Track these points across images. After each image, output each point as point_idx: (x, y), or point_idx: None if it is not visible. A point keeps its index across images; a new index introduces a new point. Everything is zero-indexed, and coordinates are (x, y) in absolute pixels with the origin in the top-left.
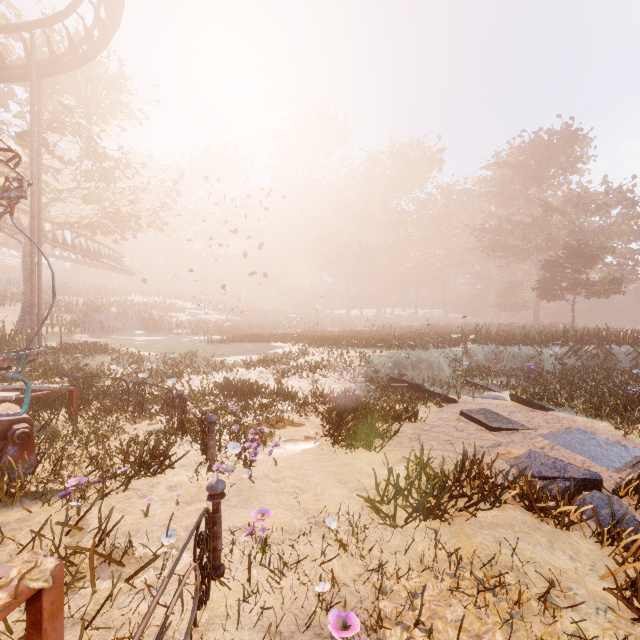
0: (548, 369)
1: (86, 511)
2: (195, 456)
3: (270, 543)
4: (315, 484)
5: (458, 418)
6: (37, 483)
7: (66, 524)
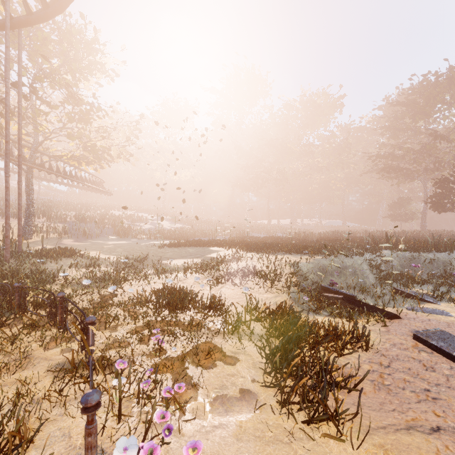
0: None
1: None
2: (80, 435)
3: None
4: None
5: (415, 344)
6: None
7: None
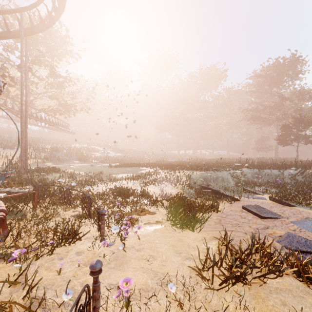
0: (287, 182)
1: (23, 271)
2: (94, 232)
3: (132, 298)
4: (161, 253)
5: (241, 210)
6: (3, 248)
7: (8, 281)
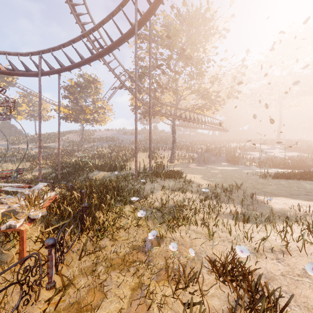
0: None
1: None
2: None
3: None
4: None
5: None
6: None
7: None
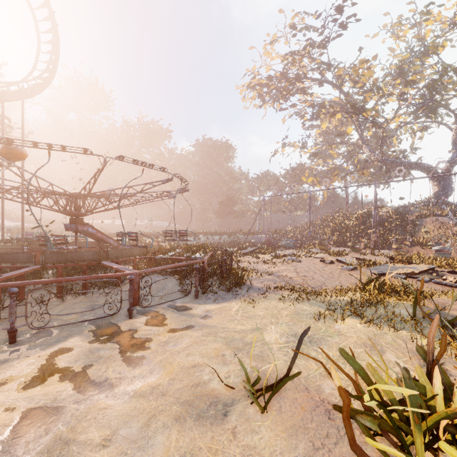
0: (223, 242)
1: None
2: None
3: None
4: None
5: None
6: None
7: None
